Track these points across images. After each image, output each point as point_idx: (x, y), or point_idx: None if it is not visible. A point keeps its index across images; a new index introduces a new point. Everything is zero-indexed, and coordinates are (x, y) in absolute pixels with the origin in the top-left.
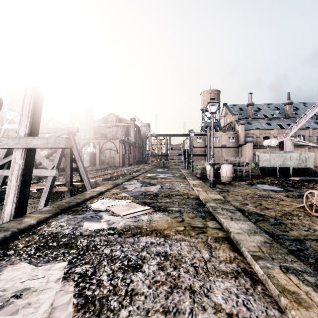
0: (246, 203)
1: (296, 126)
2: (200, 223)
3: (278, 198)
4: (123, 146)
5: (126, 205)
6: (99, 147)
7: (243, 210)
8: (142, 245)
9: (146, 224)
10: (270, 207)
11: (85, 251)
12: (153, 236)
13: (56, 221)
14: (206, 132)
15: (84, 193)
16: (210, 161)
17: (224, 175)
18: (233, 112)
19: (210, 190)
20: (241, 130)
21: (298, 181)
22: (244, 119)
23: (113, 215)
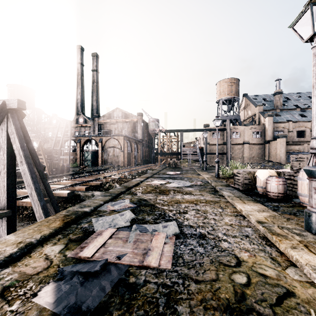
0: None
1: None
2: None
3: None
4: (128, 144)
5: None
6: (101, 145)
7: None
8: None
9: None
10: None
11: None
12: None
13: None
14: (224, 127)
15: None
16: (310, 165)
17: None
18: (256, 103)
19: None
20: (268, 124)
21: None
22: (271, 110)
23: None
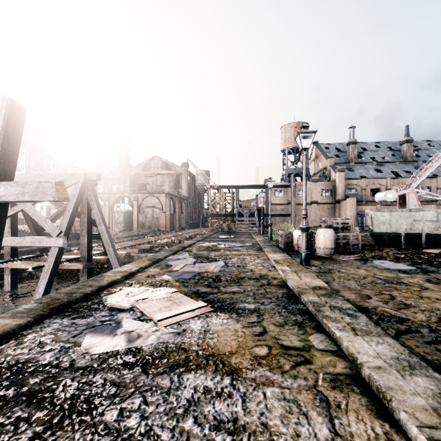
0: (367, 294)
1: (425, 173)
2: (297, 339)
3: (416, 285)
4: (171, 203)
5: (166, 298)
6: (137, 204)
7: (366, 309)
8: (186, 396)
9: (198, 340)
10: (411, 303)
11: (65, 414)
12: (210, 371)
13: (36, 333)
14: (289, 183)
15: (102, 275)
16: (301, 224)
17: (321, 245)
18: (328, 154)
19: (304, 270)
20: (339, 180)
21: (437, 254)
22: (344, 163)
23: (140, 320)
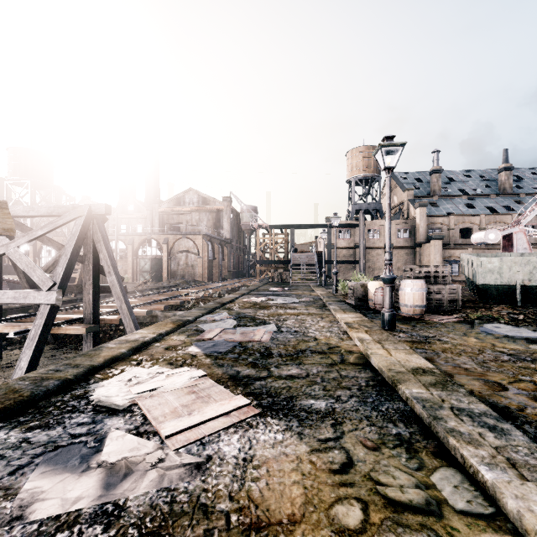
0: (498, 382)
1: None
2: (412, 482)
3: None
4: (210, 246)
5: (187, 388)
6: (167, 248)
7: (507, 411)
8: None
9: (232, 483)
10: None
11: None
12: None
13: None
14: (357, 221)
15: (101, 346)
16: (383, 274)
17: (408, 302)
18: (405, 185)
19: (391, 340)
20: (420, 218)
21: None
22: (425, 197)
23: (137, 434)
